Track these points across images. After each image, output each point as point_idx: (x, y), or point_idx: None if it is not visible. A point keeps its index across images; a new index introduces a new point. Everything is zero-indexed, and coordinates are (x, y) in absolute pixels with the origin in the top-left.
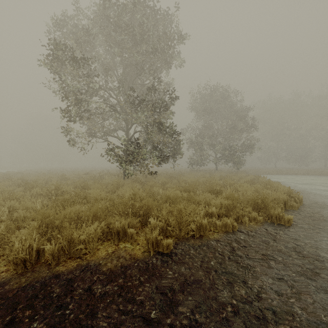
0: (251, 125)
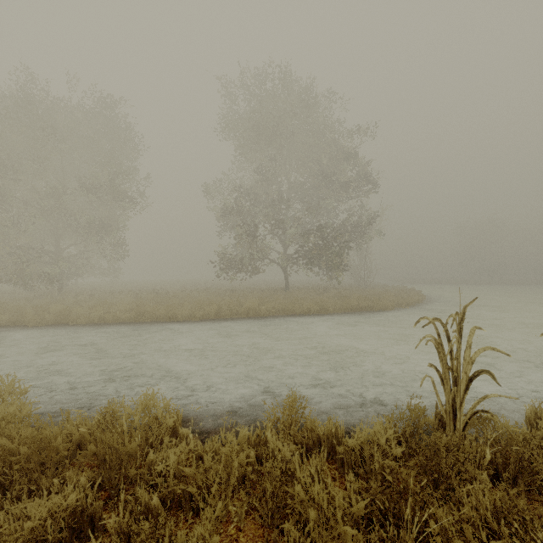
0: None
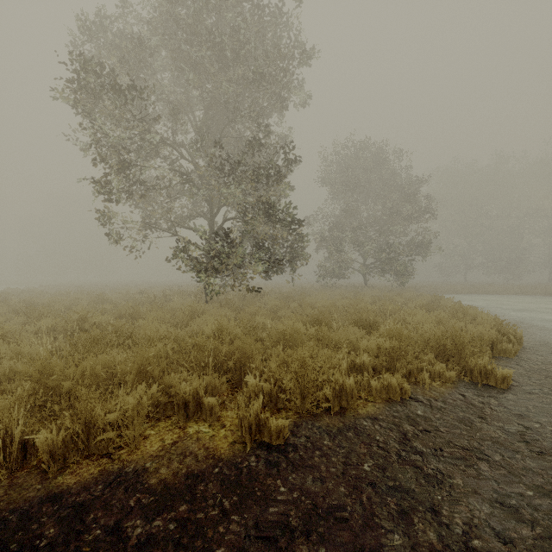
0: (426, 209)
